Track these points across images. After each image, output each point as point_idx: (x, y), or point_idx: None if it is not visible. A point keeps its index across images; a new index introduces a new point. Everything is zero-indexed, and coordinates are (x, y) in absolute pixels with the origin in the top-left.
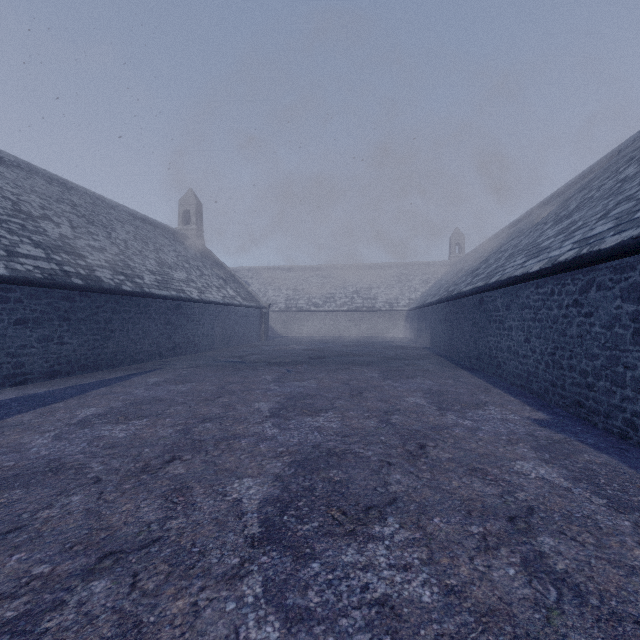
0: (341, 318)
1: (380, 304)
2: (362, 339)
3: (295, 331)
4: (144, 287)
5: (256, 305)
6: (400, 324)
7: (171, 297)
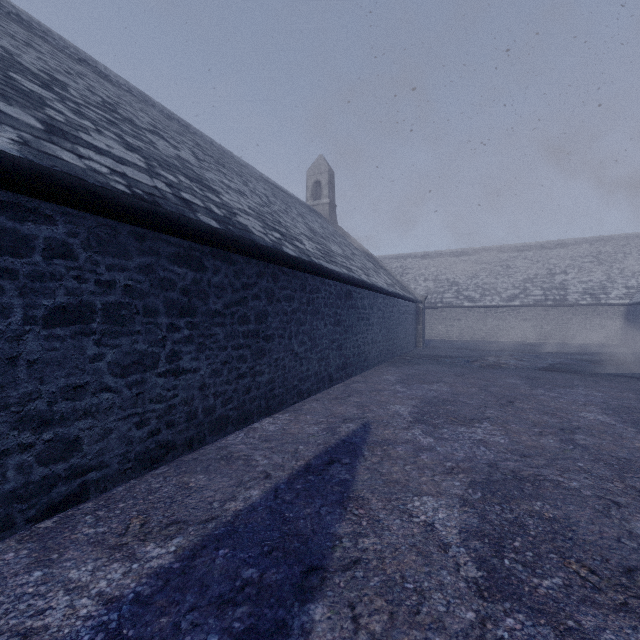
0: (510, 316)
1: (575, 296)
2: (569, 347)
3: (441, 333)
4: (309, 255)
5: (414, 298)
6: (613, 325)
7: (343, 276)
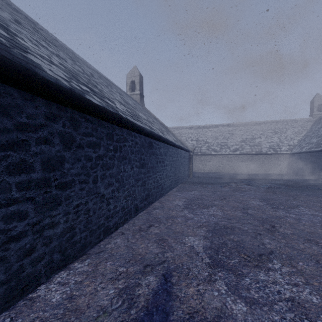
0: (235, 159)
1: (265, 149)
2: (266, 176)
3: (200, 168)
4: (117, 110)
5: (188, 149)
6: (283, 164)
7: (146, 131)
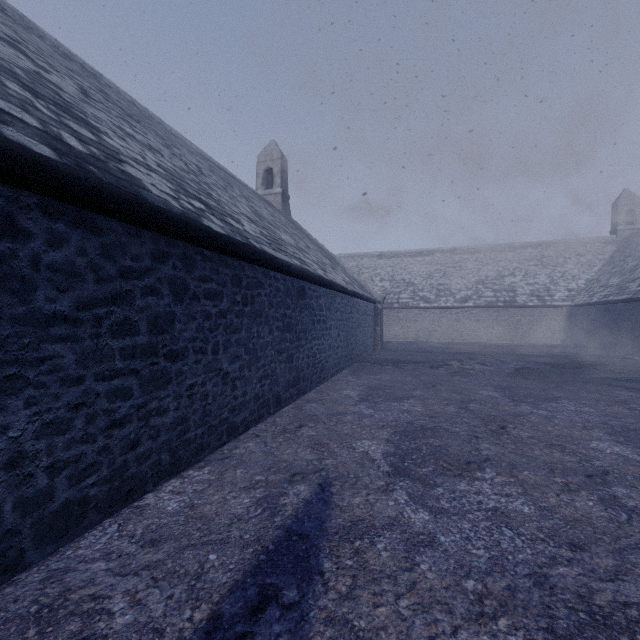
0: (464, 317)
1: (523, 297)
2: (521, 349)
3: (397, 335)
4: (248, 237)
5: (372, 297)
6: (557, 326)
7: (295, 269)
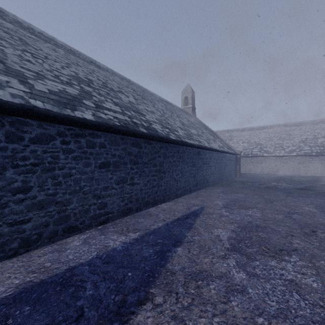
0: (290, 161)
1: None
2: (323, 178)
3: (251, 170)
4: (181, 137)
5: (234, 152)
6: None
7: (196, 145)
